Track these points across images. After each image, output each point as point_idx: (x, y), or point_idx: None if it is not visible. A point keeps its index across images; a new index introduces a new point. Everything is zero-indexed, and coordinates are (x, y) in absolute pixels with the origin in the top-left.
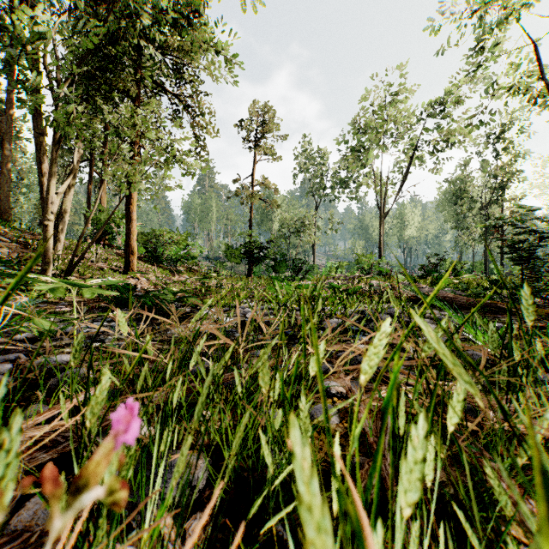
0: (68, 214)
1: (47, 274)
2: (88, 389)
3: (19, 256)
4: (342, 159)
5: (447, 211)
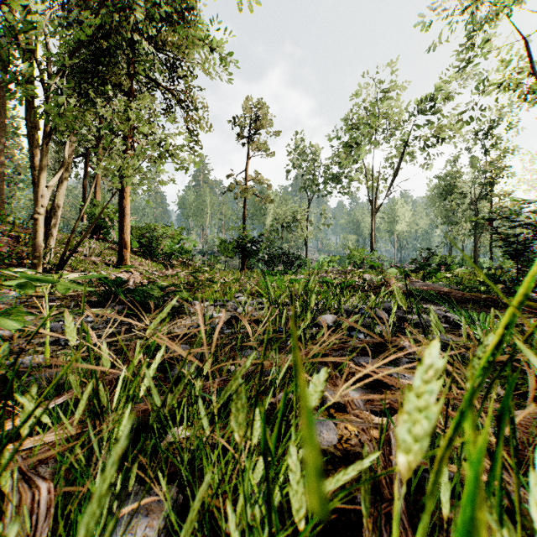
0: (60, 207)
1: (37, 268)
2: (5, 423)
3: (10, 250)
4: (334, 154)
5: (437, 206)
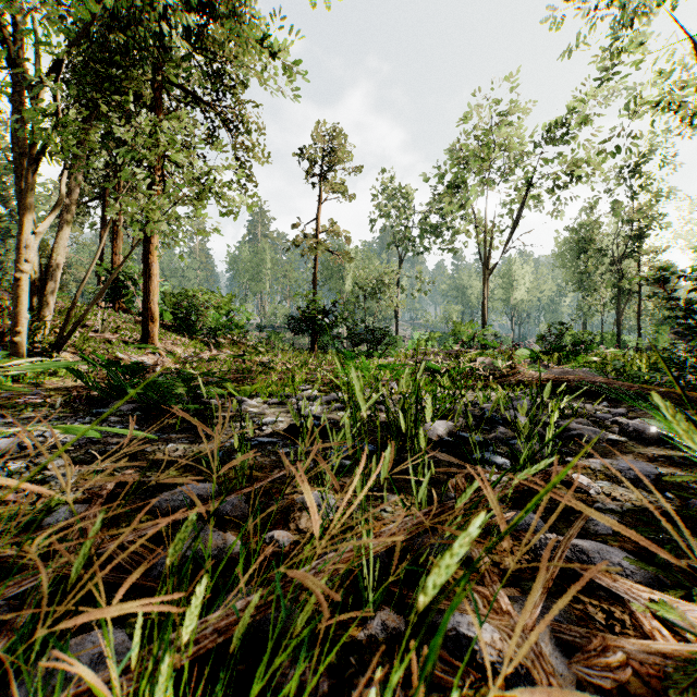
0: (60, 265)
1: (20, 349)
2: None
3: None
4: (434, 198)
5: (567, 267)
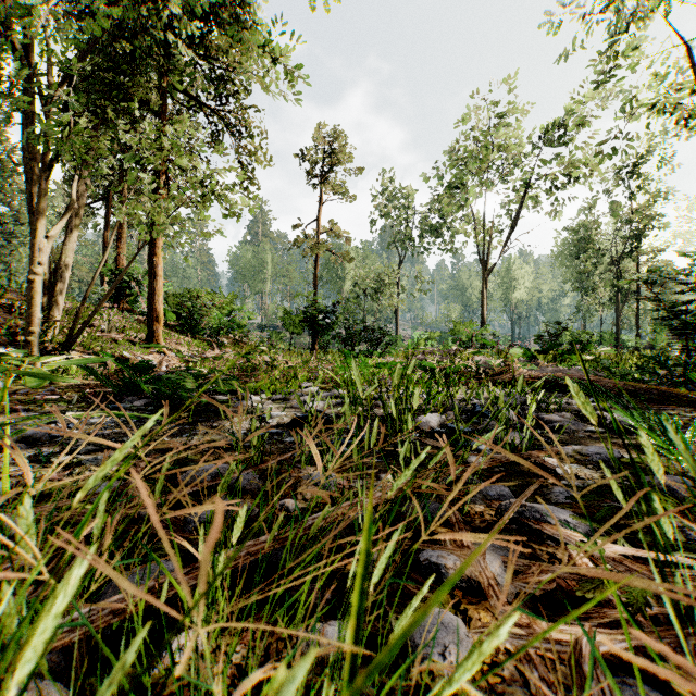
0: (69, 267)
1: (33, 348)
2: None
3: None
4: (434, 199)
5: (567, 267)
